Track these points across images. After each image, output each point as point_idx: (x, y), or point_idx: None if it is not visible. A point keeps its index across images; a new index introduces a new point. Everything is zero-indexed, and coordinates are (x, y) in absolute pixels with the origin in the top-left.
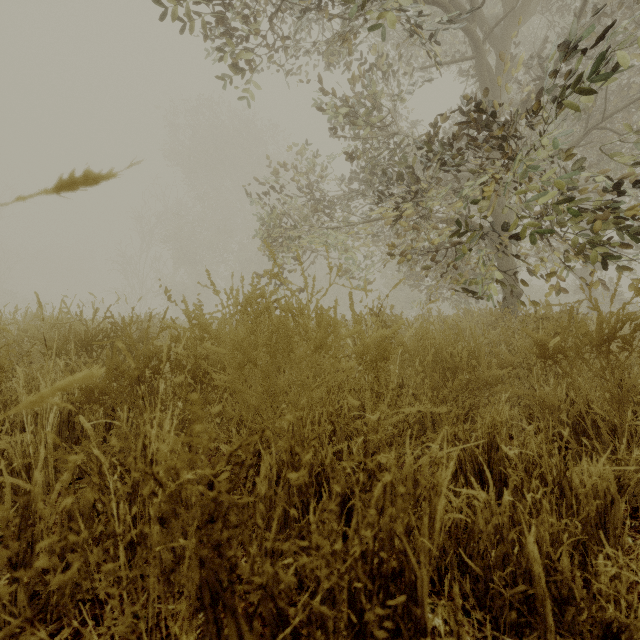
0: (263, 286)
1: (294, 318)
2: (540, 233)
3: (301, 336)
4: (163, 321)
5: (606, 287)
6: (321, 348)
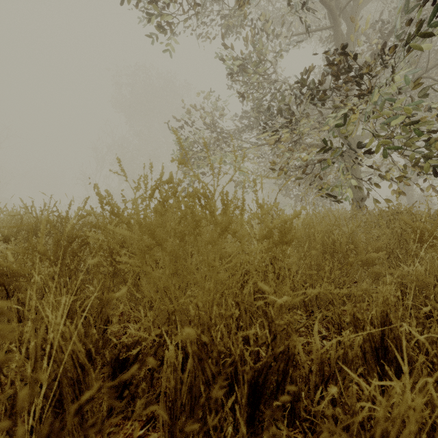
0: (171, 172)
1: (201, 203)
2: (391, 148)
3: (207, 220)
4: (78, 207)
5: (435, 191)
6: (228, 231)
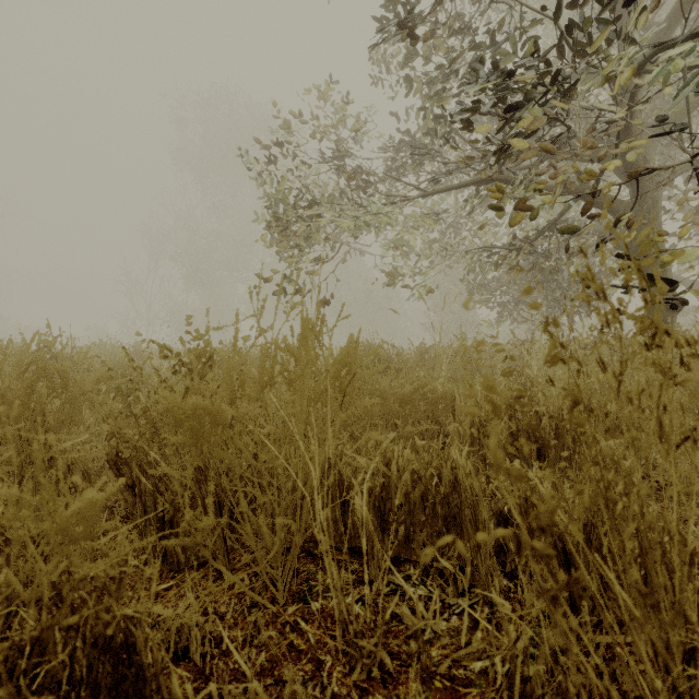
0: None
1: None
2: None
3: None
4: None
5: None
6: None
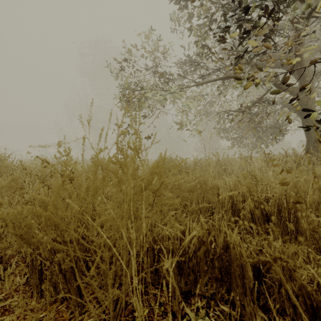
0: None
1: None
2: None
3: None
4: None
5: None
6: None
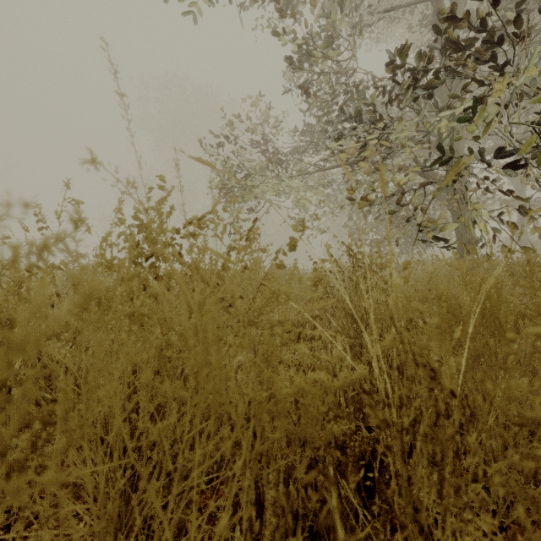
0: None
1: None
2: None
3: None
4: None
5: None
6: None
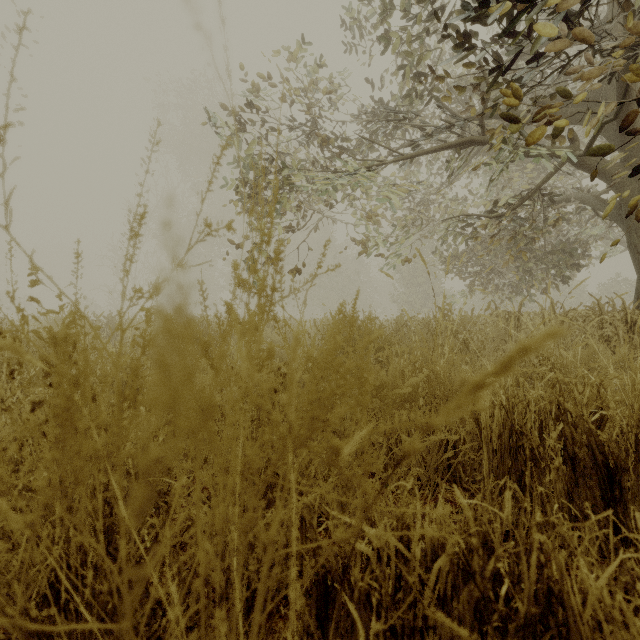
0: None
1: None
2: None
3: None
4: None
5: None
6: None
